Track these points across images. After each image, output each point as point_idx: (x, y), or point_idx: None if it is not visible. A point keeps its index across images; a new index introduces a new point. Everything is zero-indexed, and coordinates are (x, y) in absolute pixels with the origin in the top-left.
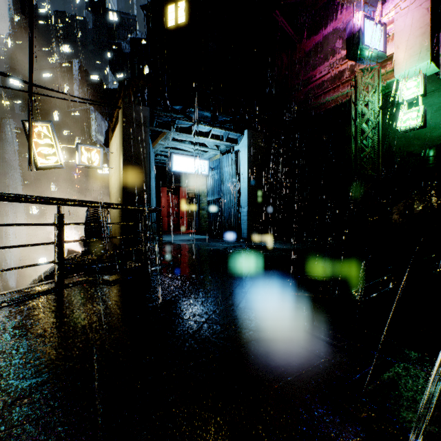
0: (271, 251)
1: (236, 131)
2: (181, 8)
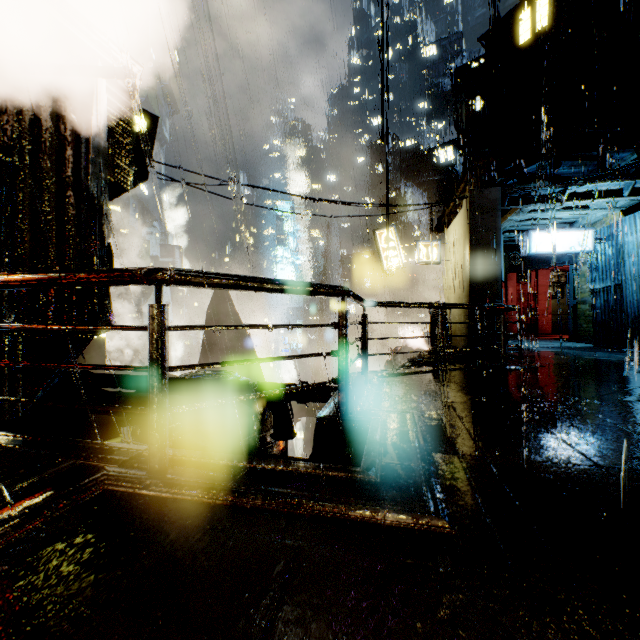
0: None
1: None
2: (541, 7)
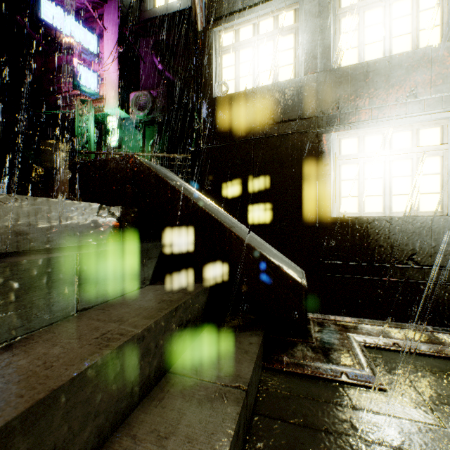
0: None
1: None
2: None
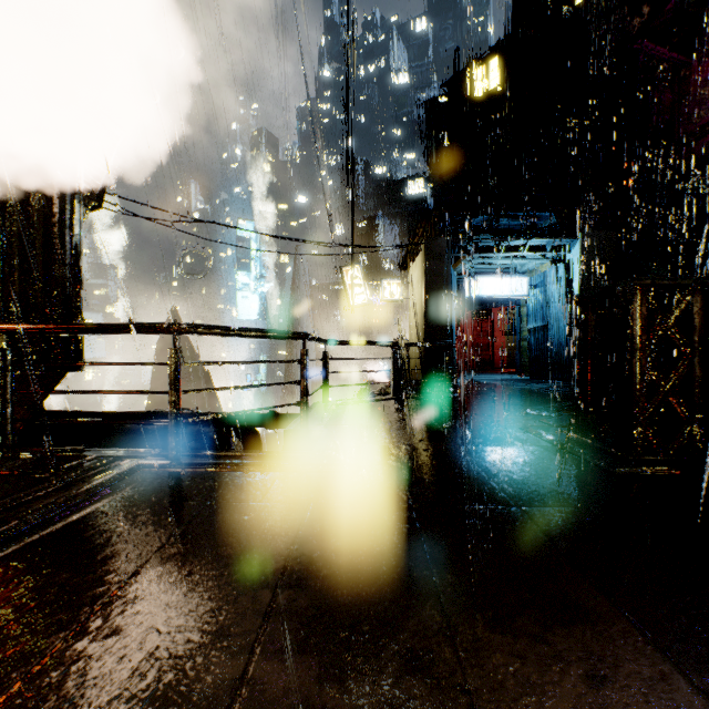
0: None
1: (565, 237)
2: (493, 68)
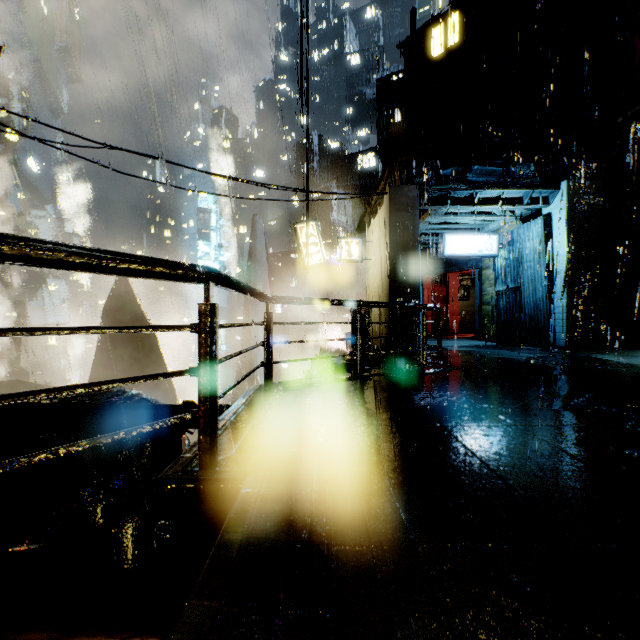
0: (609, 366)
1: (545, 187)
2: (452, 25)
